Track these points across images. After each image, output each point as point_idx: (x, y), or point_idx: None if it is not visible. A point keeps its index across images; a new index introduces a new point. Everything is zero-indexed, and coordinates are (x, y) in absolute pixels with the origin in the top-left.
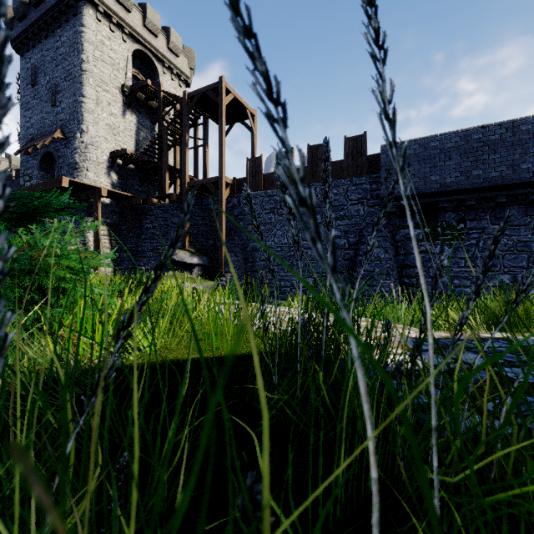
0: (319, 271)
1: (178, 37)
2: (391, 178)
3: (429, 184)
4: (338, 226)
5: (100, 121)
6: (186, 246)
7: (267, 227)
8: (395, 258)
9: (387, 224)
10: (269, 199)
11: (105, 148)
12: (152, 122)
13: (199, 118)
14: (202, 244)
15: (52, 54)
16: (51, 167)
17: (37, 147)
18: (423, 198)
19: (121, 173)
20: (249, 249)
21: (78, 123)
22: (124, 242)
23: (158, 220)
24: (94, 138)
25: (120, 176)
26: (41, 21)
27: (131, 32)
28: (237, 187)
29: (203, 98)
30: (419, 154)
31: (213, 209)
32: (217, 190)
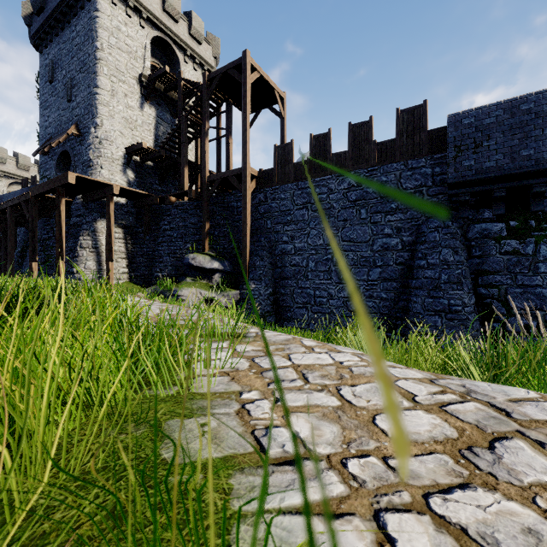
0: (363, 278)
1: (201, 23)
2: (463, 157)
3: (518, 162)
4: (388, 222)
5: (115, 114)
6: (206, 249)
7: (299, 225)
8: (467, 261)
9: (455, 218)
10: (302, 193)
11: (121, 143)
12: (172, 115)
13: (222, 104)
14: (224, 246)
15: (68, 46)
16: (69, 167)
17: (52, 145)
18: (509, 180)
19: (138, 171)
20: (277, 252)
21: (92, 117)
22: (141, 246)
23: (176, 221)
24: (109, 132)
25: (137, 174)
26: (57, 11)
27: (149, 16)
28: (263, 180)
29: (224, 79)
30: (503, 122)
31: (236, 207)
32: (240, 184)
